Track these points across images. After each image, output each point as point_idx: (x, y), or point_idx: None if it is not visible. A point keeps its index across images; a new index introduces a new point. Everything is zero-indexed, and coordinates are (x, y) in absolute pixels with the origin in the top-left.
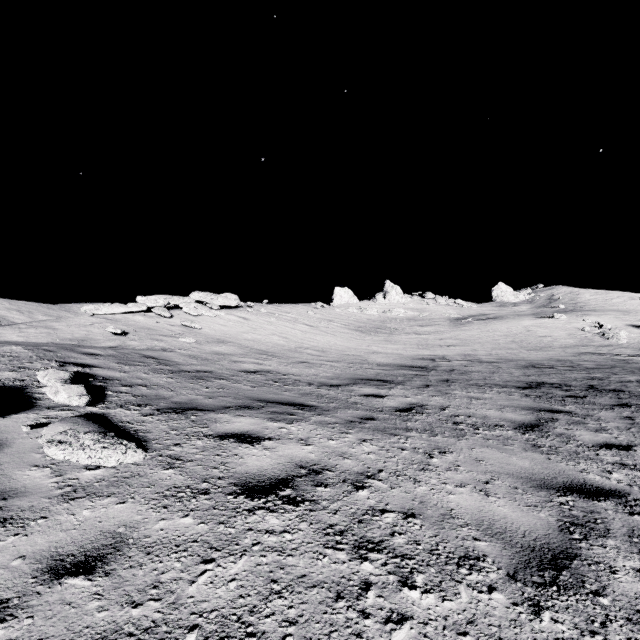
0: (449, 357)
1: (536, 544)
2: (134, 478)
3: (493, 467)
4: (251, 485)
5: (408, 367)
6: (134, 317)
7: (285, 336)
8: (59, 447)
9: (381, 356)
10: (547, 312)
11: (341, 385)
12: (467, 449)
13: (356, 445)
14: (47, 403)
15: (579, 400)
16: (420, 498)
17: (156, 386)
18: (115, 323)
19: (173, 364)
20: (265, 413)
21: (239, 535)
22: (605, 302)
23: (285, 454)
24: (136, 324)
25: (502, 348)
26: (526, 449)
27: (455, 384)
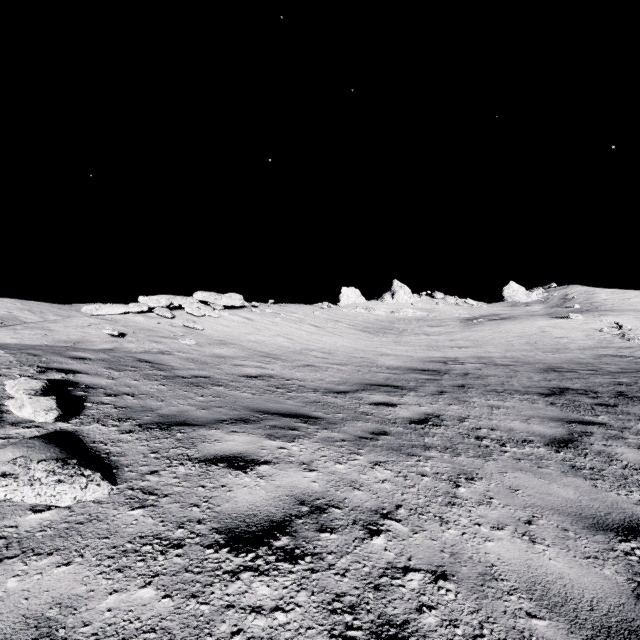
0: (462, 359)
1: (611, 622)
2: (90, 524)
3: (532, 499)
4: (238, 531)
5: (419, 370)
6: (135, 318)
7: (290, 337)
8: (0, 482)
9: (390, 358)
10: (562, 312)
11: (349, 392)
12: (498, 474)
13: (368, 470)
14: (14, 417)
15: (610, 409)
16: (450, 548)
17: (144, 395)
18: (114, 324)
19: (168, 369)
20: (263, 428)
21: (214, 617)
22: (622, 302)
23: (283, 484)
24: (136, 325)
25: (517, 350)
26: (565, 472)
27: (472, 390)
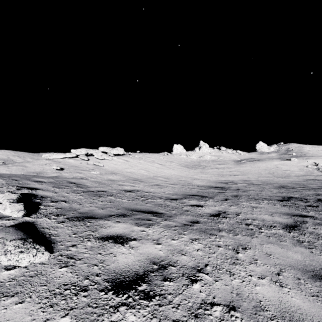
0: (235, 181)
1: None
2: (37, 277)
3: (279, 260)
4: (118, 281)
5: (214, 187)
6: (69, 160)
7: (148, 170)
8: None
9: (199, 181)
10: (286, 157)
11: (178, 199)
12: (259, 245)
13: (189, 243)
14: (2, 214)
15: (315, 208)
16: (236, 290)
17: (71, 201)
18: (58, 163)
19: (85, 187)
20: (133, 219)
21: None
22: (317, 152)
23: (143, 252)
24: (69, 164)
25: (263, 176)
26: (295, 244)
27: (242, 198)
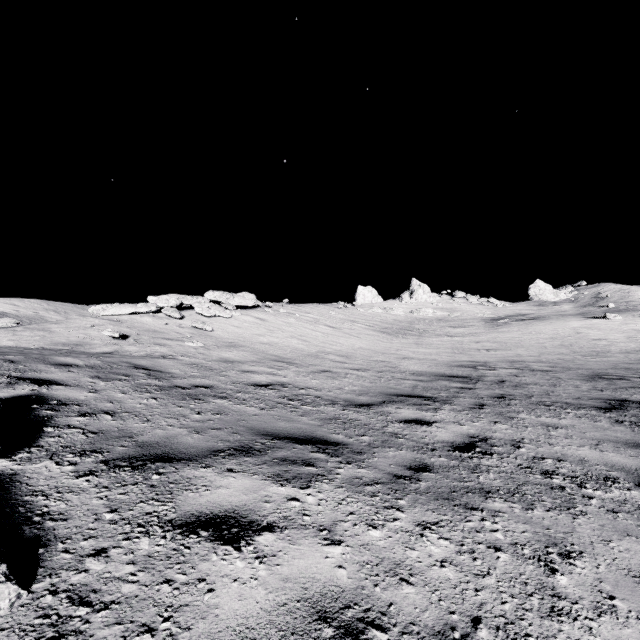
0: (492, 364)
1: None
2: None
3: None
4: None
5: (448, 377)
6: (142, 318)
7: (305, 339)
8: None
9: (413, 362)
10: (595, 312)
11: (373, 404)
12: (601, 544)
13: (416, 540)
14: None
15: None
16: None
17: (128, 413)
18: (119, 325)
19: (166, 377)
20: (269, 463)
21: None
22: None
23: (293, 573)
24: (142, 326)
25: (551, 353)
26: None
27: (515, 403)
